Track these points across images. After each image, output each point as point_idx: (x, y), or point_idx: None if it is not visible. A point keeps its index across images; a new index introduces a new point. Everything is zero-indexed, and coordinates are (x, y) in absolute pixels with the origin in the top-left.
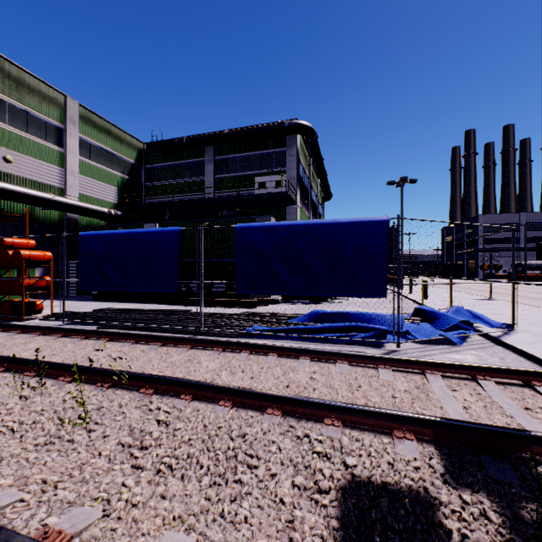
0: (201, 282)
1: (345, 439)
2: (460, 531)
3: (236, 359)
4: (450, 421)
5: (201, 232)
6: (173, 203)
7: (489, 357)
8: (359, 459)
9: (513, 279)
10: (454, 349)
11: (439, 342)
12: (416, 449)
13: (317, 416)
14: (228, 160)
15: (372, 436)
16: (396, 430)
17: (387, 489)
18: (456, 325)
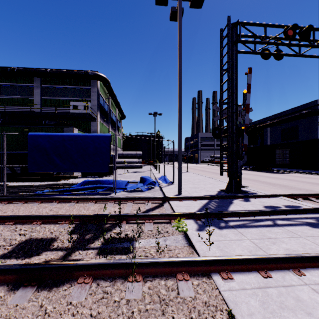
0: (5, 166)
1: (38, 227)
2: (57, 245)
3: (14, 206)
4: (85, 215)
5: (4, 136)
6: (5, 112)
7: (150, 195)
8: (38, 233)
9: (173, 162)
10: (140, 193)
11: (138, 191)
12: (66, 226)
13: (32, 222)
14: (51, 88)
15: (52, 225)
16: (64, 221)
17: (41, 239)
18: (152, 183)
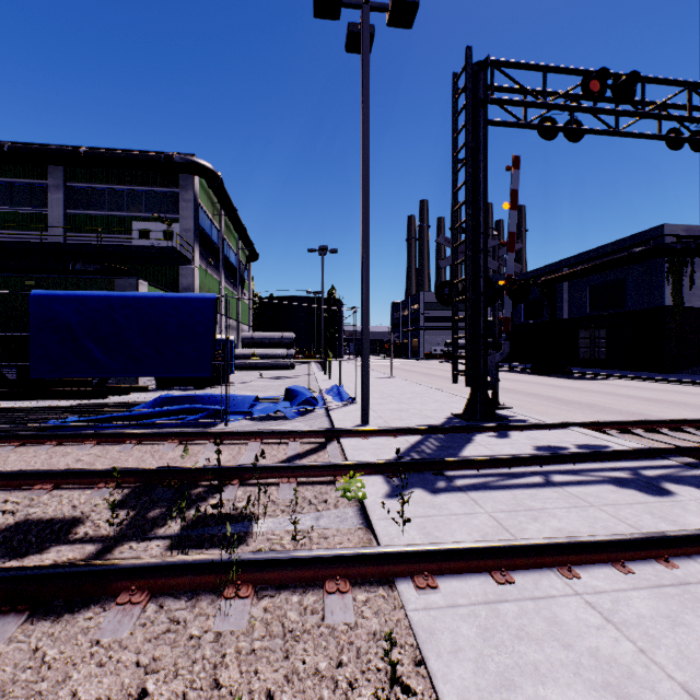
0: None
1: (45, 497)
2: (85, 532)
3: None
4: (151, 468)
5: None
6: None
7: (302, 427)
8: (44, 507)
9: (356, 357)
10: (283, 423)
11: (278, 418)
12: (108, 493)
13: (33, 485)
14: (89, 191)
15: (78, 491)
16: (103, 483)
17: (50, 521)
18: (309, 402)
